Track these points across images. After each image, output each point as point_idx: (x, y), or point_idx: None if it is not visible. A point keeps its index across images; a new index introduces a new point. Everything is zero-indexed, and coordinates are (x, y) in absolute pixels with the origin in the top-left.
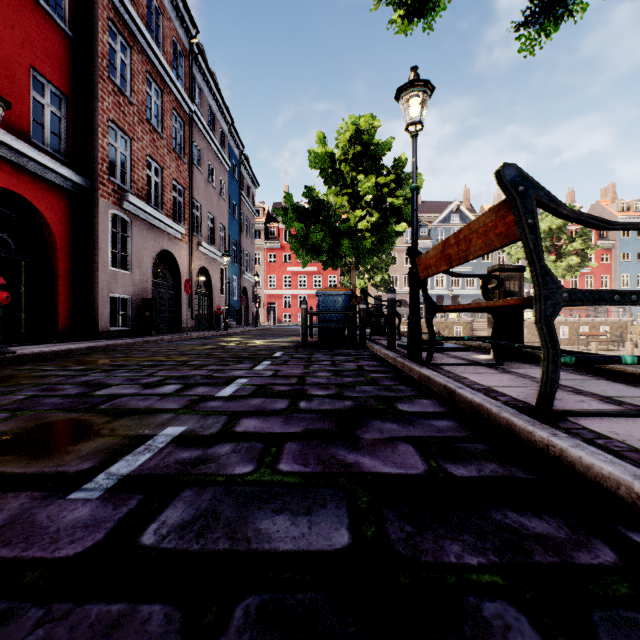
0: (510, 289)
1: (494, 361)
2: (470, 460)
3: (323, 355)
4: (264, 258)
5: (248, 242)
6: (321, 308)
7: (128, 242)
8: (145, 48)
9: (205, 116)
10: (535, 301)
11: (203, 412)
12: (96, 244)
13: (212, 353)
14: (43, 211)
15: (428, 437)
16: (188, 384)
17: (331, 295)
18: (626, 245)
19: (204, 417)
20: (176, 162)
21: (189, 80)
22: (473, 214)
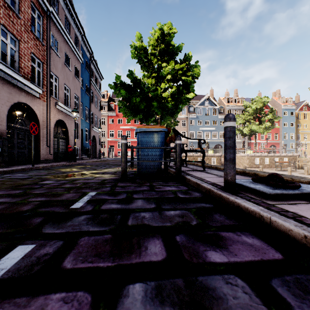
0: None
1: None
2: None
3: (145, 203)
4: (107, 121)
5: (96, 110)
6: (140, 143)
7: None
8: None
9: (62, 21)
10: None
11: None
12: None
13: None
14: None
15: None
16: None
17: (149, 132)
18: (285, 119)
19: None
20: (34, 41)
21: None
22: (215, 101)
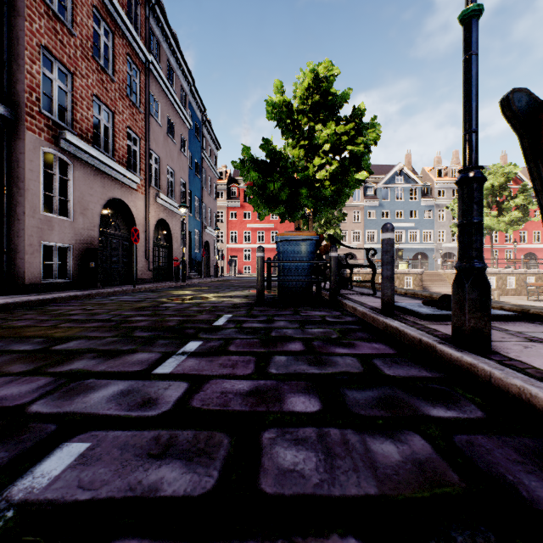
0: None
1: None
2: None
3: (287, 323)
4: (226, 216)
5: (210, 199)
6: (281, 257)
7: (68, 186)
8: None
9: (164, 71)
10: None
11: None
12: (22, 184)
13: (130, 318)
14: None
15: None
16: None
17: (294, 241)
18: None
19: None
20: (130, 109)
21: (145, 29)
22: (415, 175)
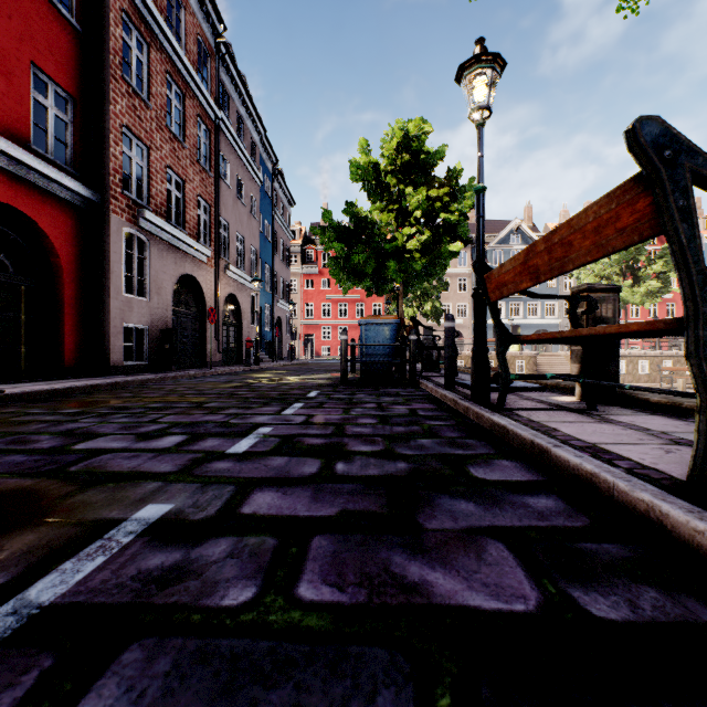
0: (601, 314)
1: (582, 405)
2: (608, 580)
3: (367, 395)
4: (301, 285)
5: (282, 266)
6: (364, 339)
7: (145, 265)
8: (164, 45)
9: (234, 124)
10: (687, 324)
11: (203, 479)
12: (107, 267)
13: (235, 392)
14: (46, 229)
15: (527, 529)
16: (195, 434)
17: (376, 324)
18: None
19: (202, 487)
20: (200, 175)
21: (215, 83)
22: (536, 234)
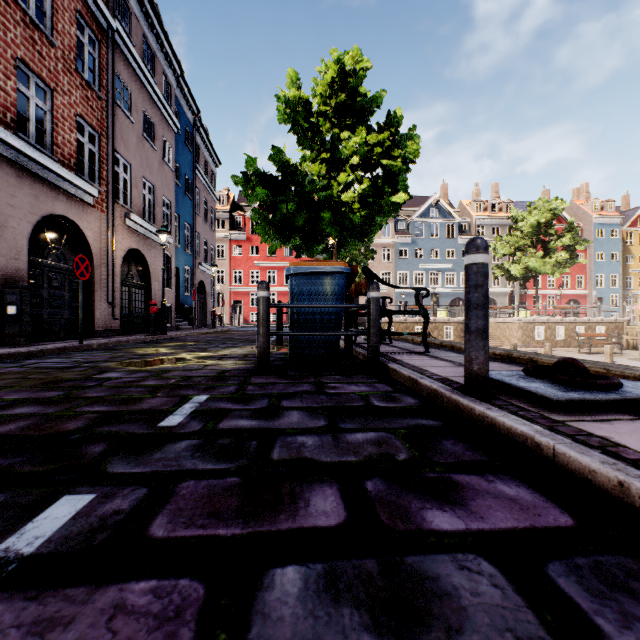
0: None
1: None
2: None
3: (305, 417)
4: (229, 251)
5: (206, 228)
6: (296, 298)
7: None
8: None
9: (138, 48)
10: None
11: None
12: None
13: (0, 410)
14: None
15: None
16: None
17: (314, 274)
18: (600, 245)
19: None
20: (83, 91)
21: None
22: (452, 209)
